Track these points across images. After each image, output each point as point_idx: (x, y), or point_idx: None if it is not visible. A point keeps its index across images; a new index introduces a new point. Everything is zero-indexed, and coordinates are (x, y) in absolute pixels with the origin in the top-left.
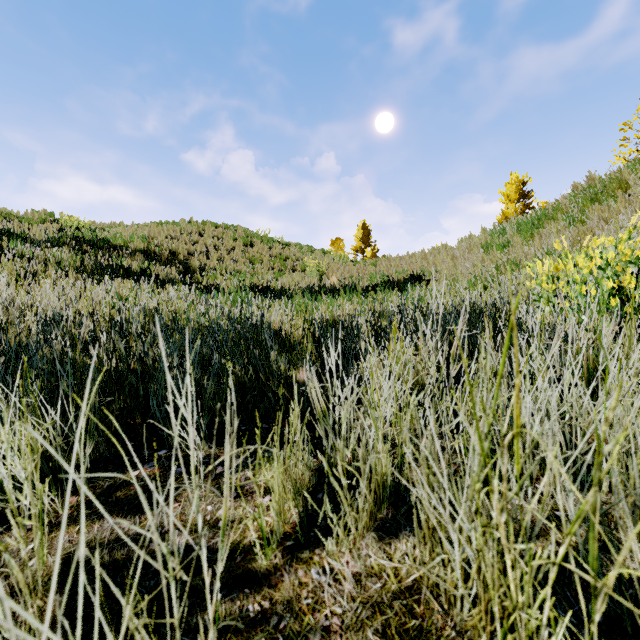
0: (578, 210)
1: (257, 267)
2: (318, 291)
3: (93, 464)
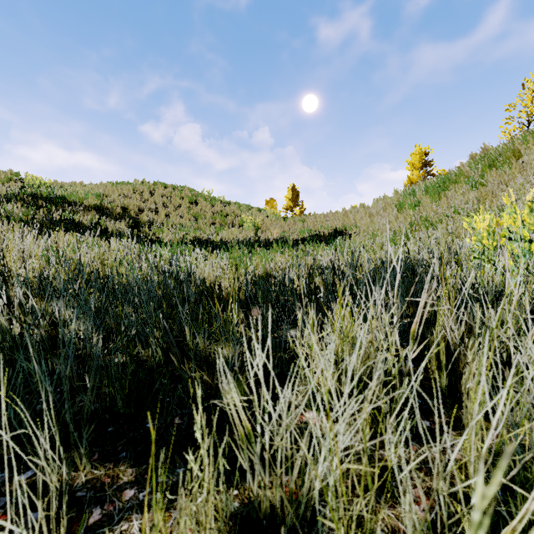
0: (477, 175)
1: (200, 222)
2: (254, 244)
3: None
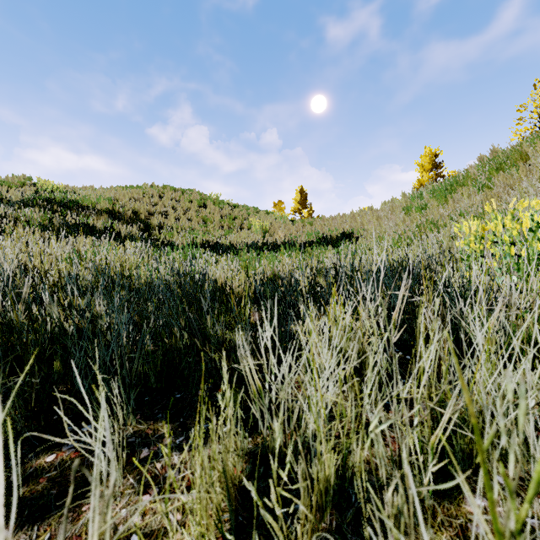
0: (485, 178)
1: (209, 225)
2: (262, 247)
3: (7, 445)
